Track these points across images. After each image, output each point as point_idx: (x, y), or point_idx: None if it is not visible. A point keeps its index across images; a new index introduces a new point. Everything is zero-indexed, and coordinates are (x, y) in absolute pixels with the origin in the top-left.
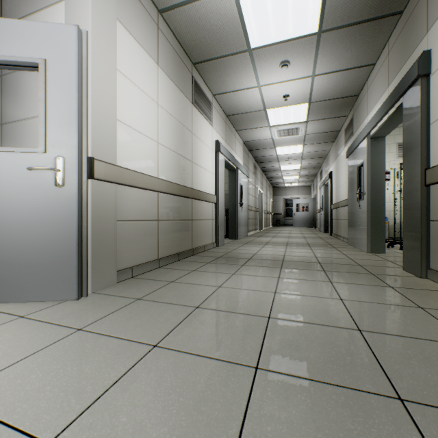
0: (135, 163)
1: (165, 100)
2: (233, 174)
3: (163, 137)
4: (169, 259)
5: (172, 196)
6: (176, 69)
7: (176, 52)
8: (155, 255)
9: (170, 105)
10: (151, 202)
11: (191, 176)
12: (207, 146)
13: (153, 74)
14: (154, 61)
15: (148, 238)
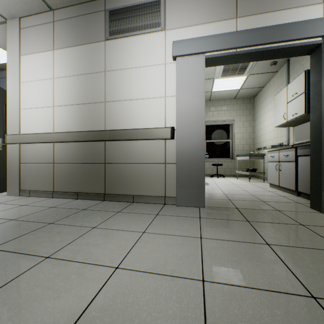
0: (35, 128)
1: (62, 69)
2: (317, 56)
3: (60, 100)
4: (65, 194)
5: (72, 142)
6: (77, 32)
7: (78, 16)
8: (51, 188)
9: (68, 69)
10: (47, 150)
11: (105, 118)
12: (148, 66)
13: (50, 61)
14: (50, 51)
15: (44, 175)
